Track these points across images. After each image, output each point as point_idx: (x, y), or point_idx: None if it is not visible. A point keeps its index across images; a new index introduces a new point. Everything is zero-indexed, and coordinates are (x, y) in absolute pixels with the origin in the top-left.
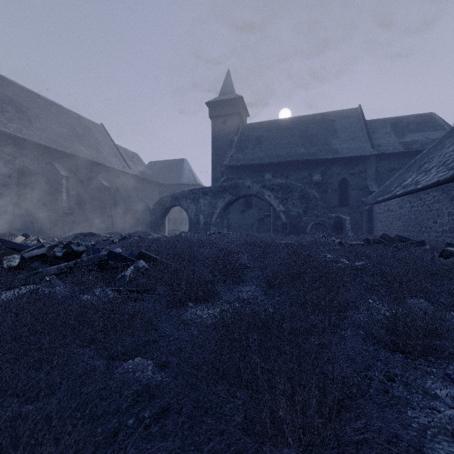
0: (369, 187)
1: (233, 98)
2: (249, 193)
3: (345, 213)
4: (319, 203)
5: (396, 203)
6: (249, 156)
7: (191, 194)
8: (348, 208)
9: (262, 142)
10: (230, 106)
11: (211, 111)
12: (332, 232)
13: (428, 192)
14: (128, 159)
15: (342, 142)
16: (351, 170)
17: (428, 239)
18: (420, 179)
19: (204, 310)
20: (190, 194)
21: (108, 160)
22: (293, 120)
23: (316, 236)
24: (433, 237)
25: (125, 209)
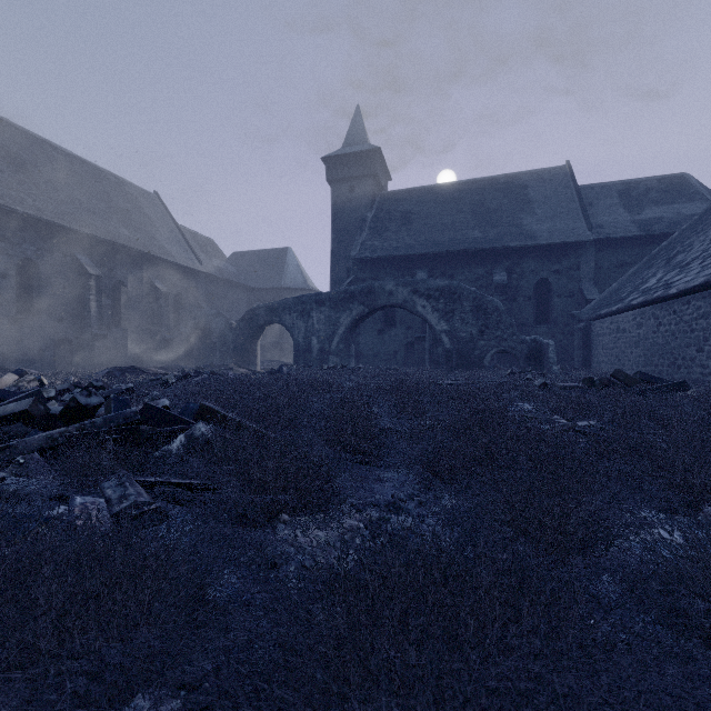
0: (585, 293)
1: (366, 150)
2: (391, 302)
3: (546, 334)
4: (505, 319)
5: (632, 319)
6: (391, 243)
7: (299, 304)
8: (551, 327)
9: (411, 220)
10: (360, 163)
11: (331, 171)
12: (525, 365)
13: (688, 301)
14: (197, 248)
15: (540, 221)
16: (555, 265)
17: (688, 378)
18: (672, 280)
19: (311, 530)
20: (296, 303)
21: (165, 250)
22: (461, 186)
23: (498, 372)
24: (696, 376)
25: (193, 328)
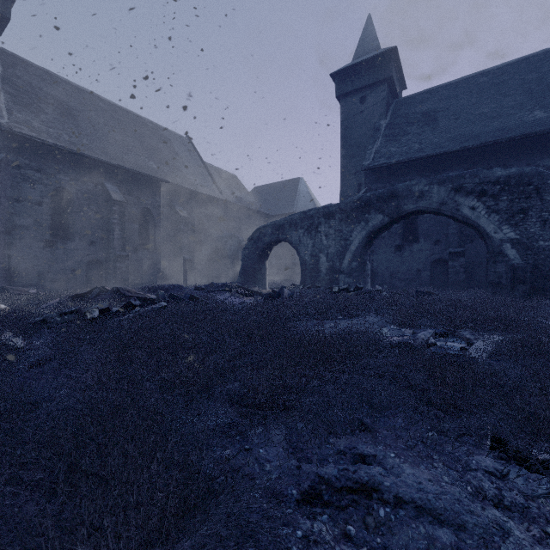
0: None
1: (379, 53)
2: (421, 206)
3: None
4: None
5: None
6: (411, 146)
7: (305, 219)
8: None
9: (436, 118)
10: (372, 69)
11: (340, 85)
12: None
13: None
14: (220, 181)
15: None
16: None
17: None
18: None
19: None
20: (303, 218)
21: (188, 181)
22: (503, 69)
23: None
24: None
25: (212, 250)
